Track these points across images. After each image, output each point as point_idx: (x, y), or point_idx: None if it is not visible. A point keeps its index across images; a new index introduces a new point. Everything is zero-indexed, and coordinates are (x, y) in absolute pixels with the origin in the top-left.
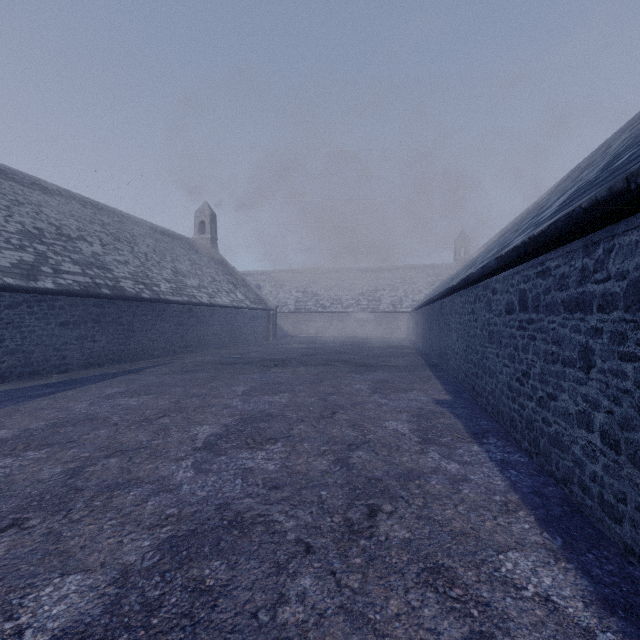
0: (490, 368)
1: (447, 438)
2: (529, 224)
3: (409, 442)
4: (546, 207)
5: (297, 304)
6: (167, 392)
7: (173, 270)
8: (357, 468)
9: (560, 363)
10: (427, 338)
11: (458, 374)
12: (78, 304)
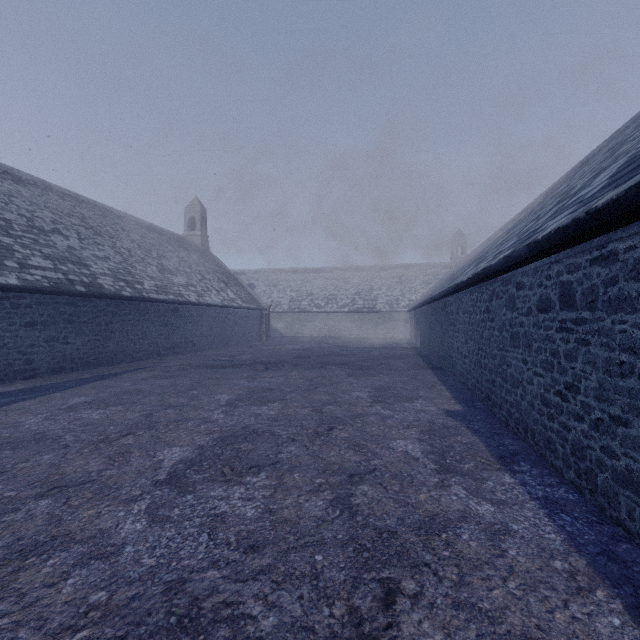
0: (513, 376)
1: (469, 464)
2: (559, 207)
3: (424, 470)
4: (577, 188)
5: (291, 304)
6: (140, 402)
7: (159, 267)
8: (362, 513)
9: (636, 377)
10: (427, 339)
11: (467, 380)
12: (47, 302)
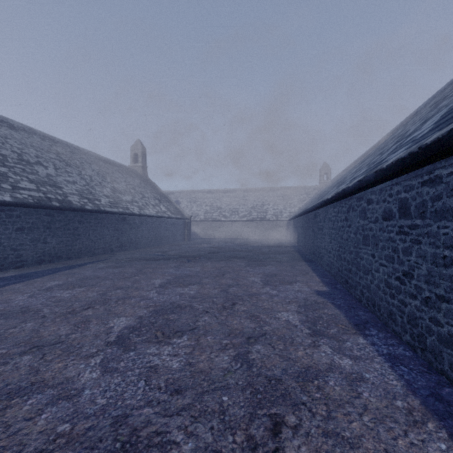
0: (365, 266)
1: (334, 329)
2: (398, 145)
3: (301, 334)
4: (411, 132)
5: (206, 215)
6: (97, 285)
7: (112, 189)
8: (257, 365)
9: None
10: (302, 240)
11: (331, 269)
12: (32, 213)
